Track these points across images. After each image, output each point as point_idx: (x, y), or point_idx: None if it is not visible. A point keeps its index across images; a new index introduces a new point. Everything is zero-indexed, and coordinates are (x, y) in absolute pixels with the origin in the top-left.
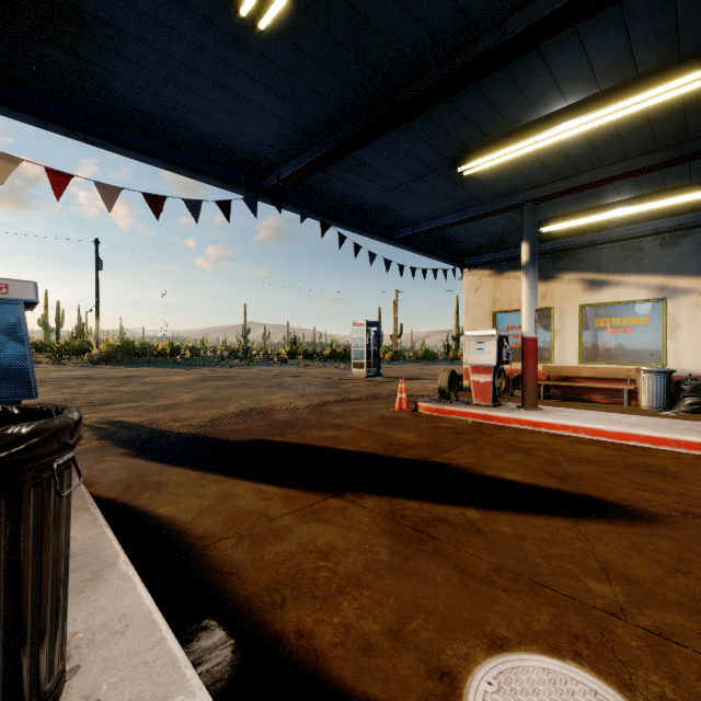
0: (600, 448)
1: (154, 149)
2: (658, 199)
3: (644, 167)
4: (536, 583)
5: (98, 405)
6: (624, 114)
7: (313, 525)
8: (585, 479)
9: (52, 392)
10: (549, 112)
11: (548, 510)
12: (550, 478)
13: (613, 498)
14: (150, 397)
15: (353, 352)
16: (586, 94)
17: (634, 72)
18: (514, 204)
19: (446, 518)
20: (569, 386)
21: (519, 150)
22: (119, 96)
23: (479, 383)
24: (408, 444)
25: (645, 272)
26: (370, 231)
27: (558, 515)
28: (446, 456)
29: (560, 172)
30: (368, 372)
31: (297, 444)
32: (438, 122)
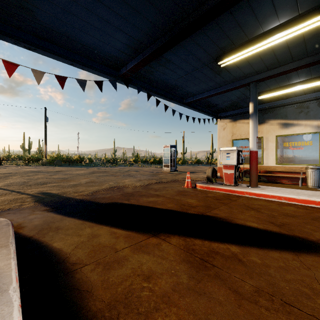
0: (295, 208)
1: (62, 53)
2: (319, 80)
3: (316, 60)
4: (285, 303)
5: (39, 184)
6: (311, 27)
7: (141, 255)
8: (293, 226)
9: (19, 178)
10: (269, 28)
11: (278, 246)
12: (273, 225)
13: (314, 239)
14: (66, 180)
15: (164, 159)
16: (290, 17)
17: (319, 2)
18: (245, 83)
19: (219, 251)
20: (270, 175)
21: (251, 51)
22: (41, 22)
23: (227, 174)
24: (192, 205)
25: (310, 118)
26: (172, 99)
27: (284, 250)
28: (213, 212)
29: (270, 65)
30: (171, 169)
31: (135, 205)
32: (209, 35)
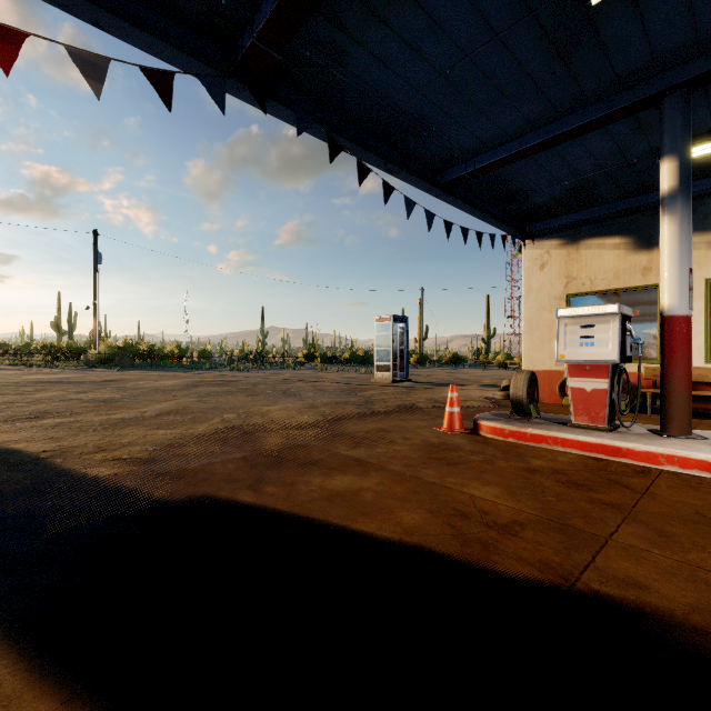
0: None
1: None
2: None
3: None
4: None
5: (20, 420)
6: None
7: None
8: None
9: None
10: None
11: None
12: None
13: None
14: (109, 407)
15: (376, 352)
16: None
17: None
18: (650, 94)
19: None
20: None
21: None
22: None
23: (583, 392)
24: (496, 515)
25: None
26: (405, 168)
27: None
28: (611, 567)
29: None
30: (394, 377)
31: (275, 513)
32: None
